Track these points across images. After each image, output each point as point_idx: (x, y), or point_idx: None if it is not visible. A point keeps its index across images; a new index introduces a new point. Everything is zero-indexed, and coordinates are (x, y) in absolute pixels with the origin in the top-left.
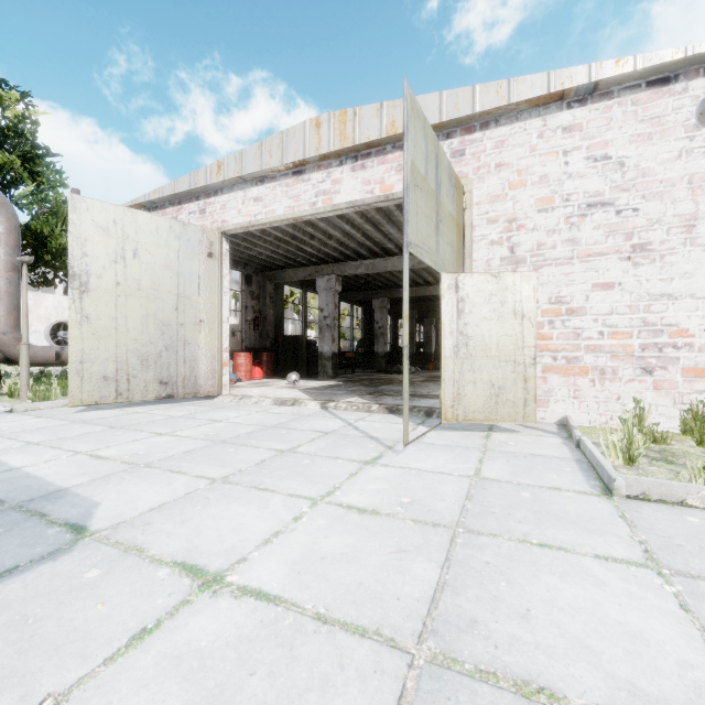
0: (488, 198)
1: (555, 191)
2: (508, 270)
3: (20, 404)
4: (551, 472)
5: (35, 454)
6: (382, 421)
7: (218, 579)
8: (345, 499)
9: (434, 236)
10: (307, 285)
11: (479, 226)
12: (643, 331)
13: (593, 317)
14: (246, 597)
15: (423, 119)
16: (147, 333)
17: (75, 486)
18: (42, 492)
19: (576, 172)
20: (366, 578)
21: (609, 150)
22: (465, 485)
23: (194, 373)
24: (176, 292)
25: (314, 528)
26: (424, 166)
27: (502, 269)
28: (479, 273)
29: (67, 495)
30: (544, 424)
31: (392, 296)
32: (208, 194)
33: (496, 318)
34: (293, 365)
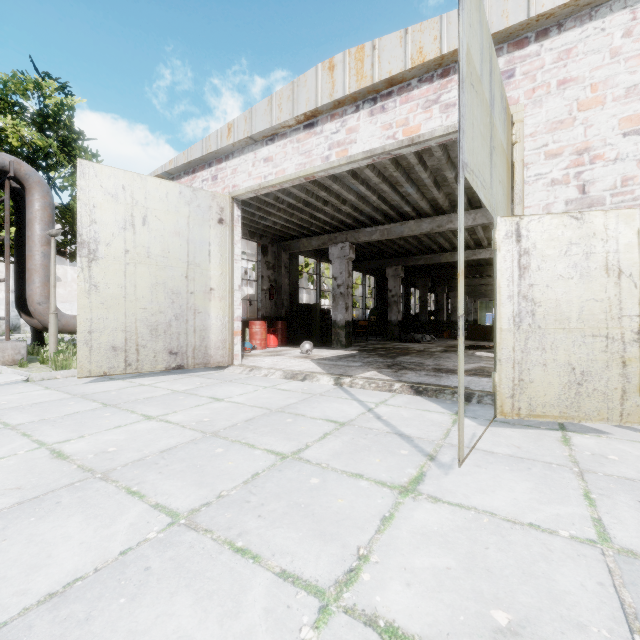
0: (547, 126)
1: None
2: None
3: (36, 373)
4: None
5: None
6: (409, 406)
7: None
8: (380, 600)
9: (488, 165)
10: (321, 255)
11: (534, 163)
12: None
13: None
14: None
15: None
16: (156, 302)
17: None
18: None
19: None
20: None
21: None
22: (600, 571)
23: (204, 343)
24: (186, 259)
25: None
26: (479, 64)
27: None
28: (552, 215)
29: None
30: None
31: (406, 264)
32: (220, 159)
33: (577, 276)
34: (307, 333)
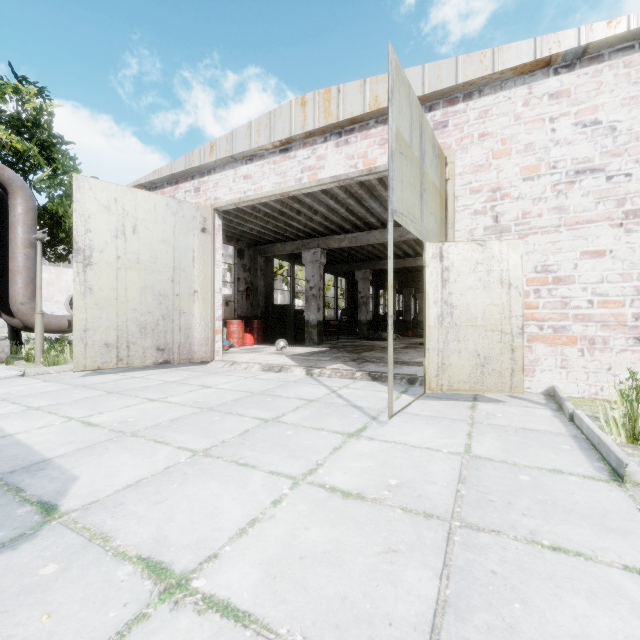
0: (471, 168)
1: (541, 158)
2: (492, 239)
3: (31, 369)
4: (547, 450)
5: (32, 419)
6: (366, 388)
7: (182, 584)
8: (328, 479)
9: (418, 205)
10: (295, 259)
11: (462, 196)
12: (637, 299)
13: (581, 286)
14: (210, 612)
15: (408, 86)
16: (145, 303)
17: (59, 456)
18: (25, 463)
19: (564, 138)
20: (351, 590)
21: (599, 115)
22: (456, 464)
23: (189, 341)
24: (172, 265)
25: (294, 515)
26: (409, 134)
27: (486, 238)
28: (464, 242)
29: (49, 466)
30: (530, 394)
31: (374, 268)
32: (202, 173)
33: (481, 287)
34: (282, 332)
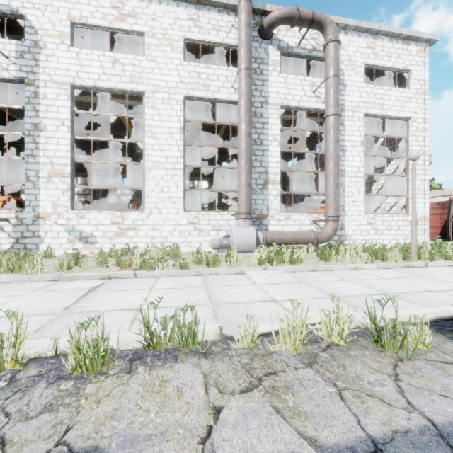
0: None
1: None
2: None
3: None
4: None
5: None
6: None
7: None
8: None
9: None
10: None
11: None
12: None
13: None
14: None
15: None
16: None
17: None
18: None
19: None
20: None
21: None
22: None
23: None
24: None
25: None
26: None
27: None
28: None
29: None
30: None
31: None
32: None
33: None
34: None
